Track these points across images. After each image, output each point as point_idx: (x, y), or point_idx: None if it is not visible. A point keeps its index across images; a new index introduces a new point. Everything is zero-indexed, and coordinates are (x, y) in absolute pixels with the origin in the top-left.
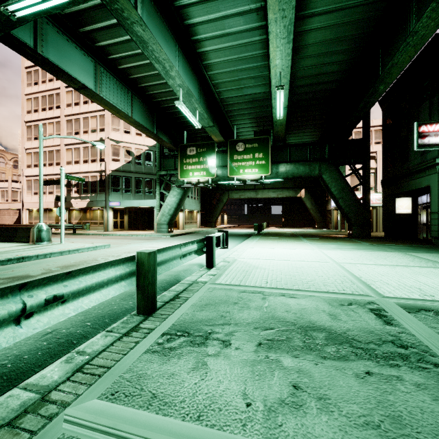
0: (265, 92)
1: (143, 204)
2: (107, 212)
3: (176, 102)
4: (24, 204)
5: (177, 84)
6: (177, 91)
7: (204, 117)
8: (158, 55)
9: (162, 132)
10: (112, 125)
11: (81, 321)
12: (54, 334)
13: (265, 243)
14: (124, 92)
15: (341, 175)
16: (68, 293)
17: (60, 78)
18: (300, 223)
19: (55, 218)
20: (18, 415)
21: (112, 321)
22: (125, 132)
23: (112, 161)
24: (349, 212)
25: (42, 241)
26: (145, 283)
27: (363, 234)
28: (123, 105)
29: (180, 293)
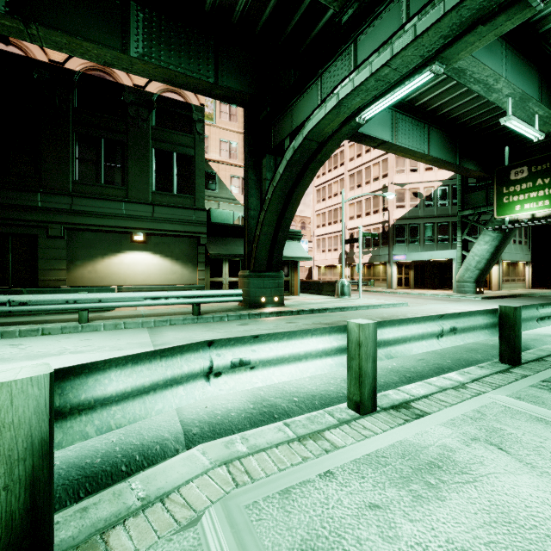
0: None
1: (436, 256)
2: (390, 268)
3: (502, 120)
4: (314, 262)
5: (503, 95)
6: (502, 103)
7: (550, 119)
8: (478, 75)
9: (467, 159)
10: (395, 168)
11: (440, 358)
12: (426, 361)
13: None
14: (420, 128)
15: None
16: (459, 328)
17: (362, 143)
18: None
19: (339, 274)
20: (453, 387)
21: (467, 365)
22: (411, 171)
23: (396, 209)
24: None
25: (344, 295)
26: (510, 335)
27: None
28: (418, 144)
29: (544, 357)
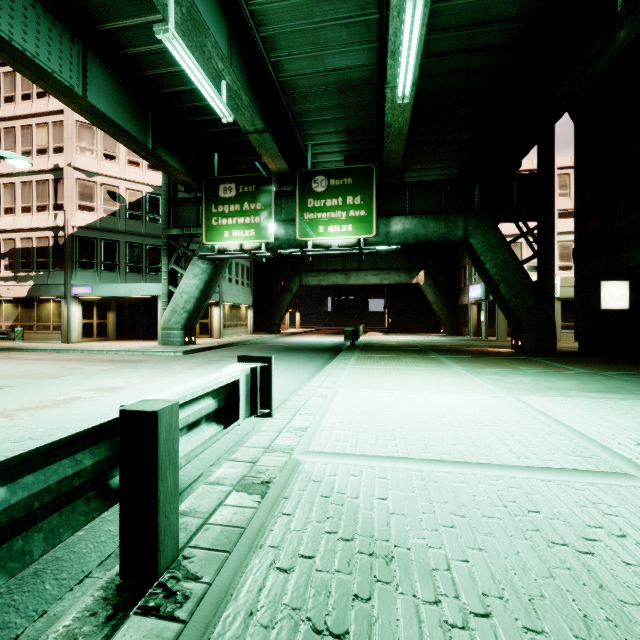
0: (367, 66)
1: (137, 290)
2: (67, 307)
3: (157, 26)
4: None
5: None
6: (164, 9)
7: (243, 104)
8: None
9: (167, 150)
10: (78, 142)
11: None
12: None
13: (373, 371)
14: (61, 36)
15: (504, 240)
16: None
17: None
18: (415, 326)
19: None
20: None
21: None
22: (105, 156)
23: (79, 210)
24: (518, 308)
25: None
26: None
27: (543, 348)
28: (57, 64)
29: None
